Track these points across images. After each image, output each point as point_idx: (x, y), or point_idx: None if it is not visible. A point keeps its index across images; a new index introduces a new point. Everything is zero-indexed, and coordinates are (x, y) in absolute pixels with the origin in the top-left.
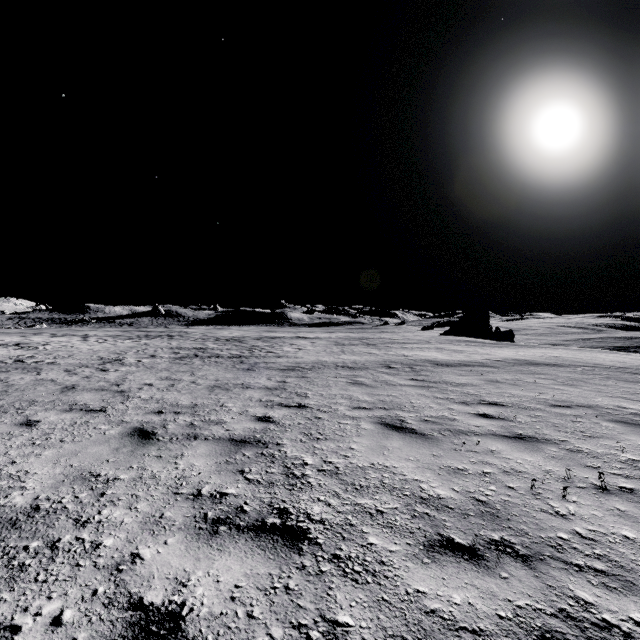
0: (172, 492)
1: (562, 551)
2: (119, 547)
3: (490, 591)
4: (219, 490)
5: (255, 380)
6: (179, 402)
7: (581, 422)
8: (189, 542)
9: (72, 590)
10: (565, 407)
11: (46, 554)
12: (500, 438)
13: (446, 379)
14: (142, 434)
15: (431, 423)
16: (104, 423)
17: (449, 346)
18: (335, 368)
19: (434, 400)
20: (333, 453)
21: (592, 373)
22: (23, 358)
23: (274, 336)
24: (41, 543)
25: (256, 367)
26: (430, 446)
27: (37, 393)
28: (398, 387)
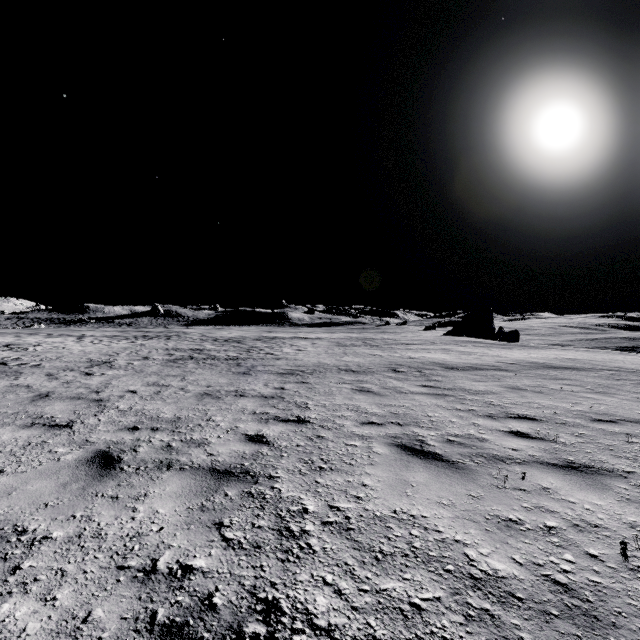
0: (115, 565)
1: None
2: None
3: None
4: (183, 561)
5: (250, 386)
6: (160, 414)
7: (639, 444)
8: None
9: None
10: (610, 422)
11: None
12: (549, 468)
13: (461, 385)
14: (104, 461)
15: (457, 445)
16: (64, 444)
17: (456, 347)
18: (338, 372)
19: (454, 412)
20: (341, 493)
21: (620, 378)
22: (7, 360)
23: (274, 336)
24: None
25: (253, 371)
26: (464, 481)
27: (3, 402)
28: (410, 395)
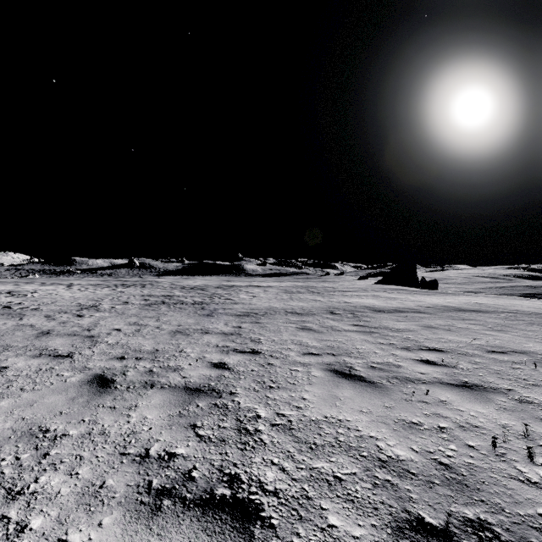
0: (119, 452)
1: None
2: (46, 531)
3: None
4: (168, 450)
5: (213, 325)
6: (142, 347)
7: (521, 369)
8: (127, 523)
9: None
10: (501, 353)
11: None
12: (447, 387)
13: (385, 325)
14: (101, 382)
15: (378, 370)
16: (67, 369)
17: (384, 294)
18: (285, 314)
19: (378, 346)
20: (286, 404)
21: (516, 319)
22: (11, 305)
23: (232, 285)
24: None
25: (215, 313)
26: (381, 396)
27: (14, 338)
28: (343, 332)
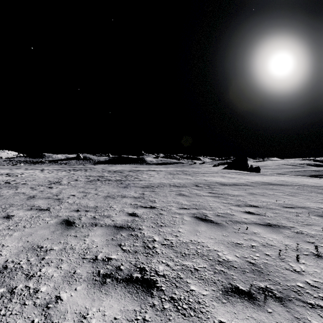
0: (81, 257)
1: (301, 294)
2: (49, 292)
3: (262, 321)
4: (107, 256)
5: (128, 193)
6: (88, 205)
7: (300, 216)
8: (89, 289)
9: (19, 321)
10: (291, 208)
11: (7, 297)
12: (258, 225)
13: (227, 192)
14: (67, 223)
15: (221, 217)
16: (48, 217)
17: (227, 175)
18: (169, 186)
19: (222, 204)
20: (169, 234)
21: (302, 189)
22: (9, 181)
23: (138, 169)
24: (5, 289)
25: (129, 186)
26: (221, 230)
27: (14, 200)
28: (202, 197)
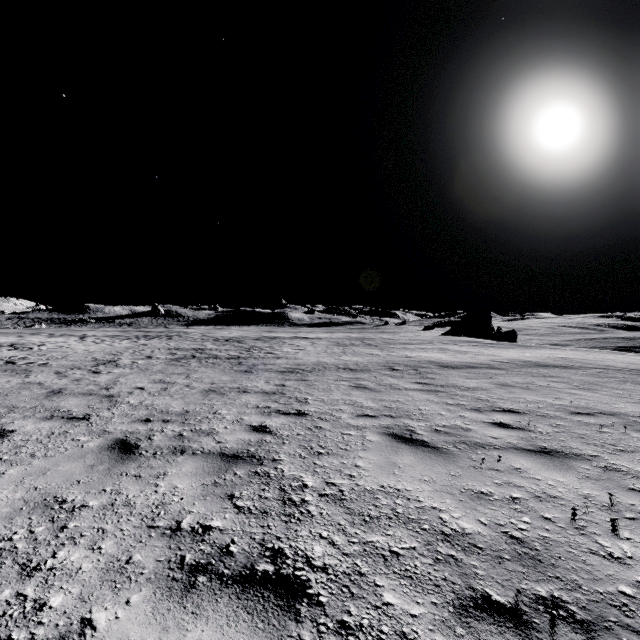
0: (146, 525)
1: (630, 614)
2: (68, 609)
3: None
4: (202, 522)
5: (252, 383)
6: (169, 408)
7: (609, 433)
8: (157, 601)
9: None
10: (587, 415)
11: None
12: (523, 453)
13: (454, 382)
14: (123, 447)
15: (444, 434)
16: (84, 433)
17: (452, 347)
18: (336, 370)
19: (444, 406)
20: (336, 472)
21: (606, 376)
22: (15, 359)
23: (274, 336)
24: None
25: (254, 369)
26: (446, 463)
27: (20, 398)
28: (404, 391)
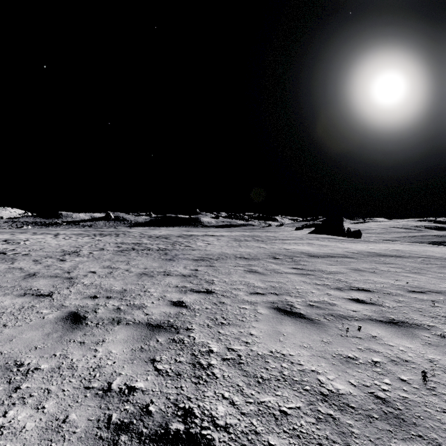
0: (83, 386)
1: None
2: None
3: None
4: (128, 384)
5: (174, 268)
6: (112, 287)
7: (439, 307)
8: None
9: None
10: (420, 293)
11: None
12: (377, 323)
13: (320, 268)
14: (74, 318)
15: (315, 308)
16: (46, 307)
17: (317, 242)
18: (235, 259)
19: (314, 286)
20: (235, 339)
21: (429, 263)
22: (6, 251)
23: (191, 234)
24: None
25: (176, 258)
26: (319, 332)
27: (4, 279)
28: (284, 275)
